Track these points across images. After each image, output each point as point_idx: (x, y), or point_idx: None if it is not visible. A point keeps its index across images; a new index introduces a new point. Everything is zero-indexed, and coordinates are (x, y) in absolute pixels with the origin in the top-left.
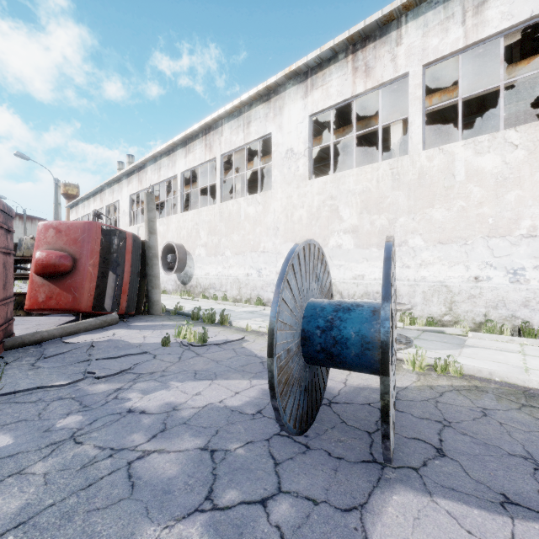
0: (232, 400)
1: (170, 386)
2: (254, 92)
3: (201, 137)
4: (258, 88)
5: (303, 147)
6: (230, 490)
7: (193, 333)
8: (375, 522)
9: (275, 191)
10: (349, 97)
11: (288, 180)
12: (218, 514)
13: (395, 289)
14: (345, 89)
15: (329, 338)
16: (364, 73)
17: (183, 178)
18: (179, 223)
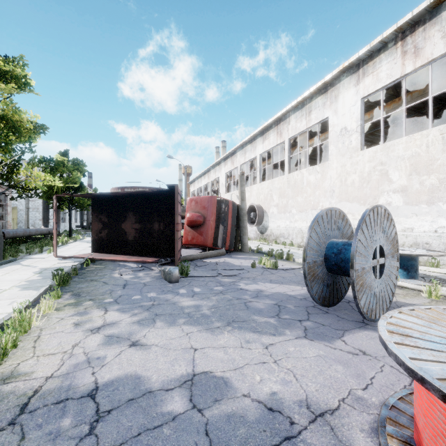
0: (290, 292)
1: (258, 283)
2: (314, 88)
3: (274, 127)
4: (316, 85)
5: (355, 125)
6: (286, 315)
7: (269, 262)
8: (349, 334)
9: (331, 162)
10: (398, 77)
11: (342, 153)
12: (280, 319)
13: (395, 236)
14: (394, 71)
15: (338, 258)
16: (413, 55)
17: (261, 158)
18: (258, 190)
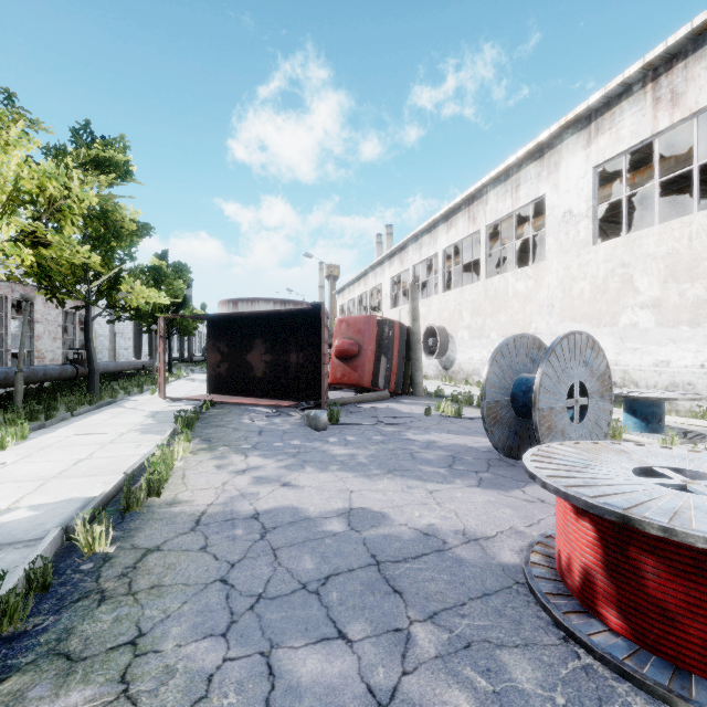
0: (472, 444)
1: (431, 434)
2: (523, 152)
3: (464, 209)
4: (527, 147)
5: (585, 207)
6: (460, 466)
7: (450, 408)
8: (533, 485)
9: (549, 262)
10: (648, 136)
11: (565, 248)
12: (453, 470)
13: (606, 370)
14: (642, 128)
15: (527, 397)
16: (669, 103)
17: (444, 256)
18: (441, 304)
